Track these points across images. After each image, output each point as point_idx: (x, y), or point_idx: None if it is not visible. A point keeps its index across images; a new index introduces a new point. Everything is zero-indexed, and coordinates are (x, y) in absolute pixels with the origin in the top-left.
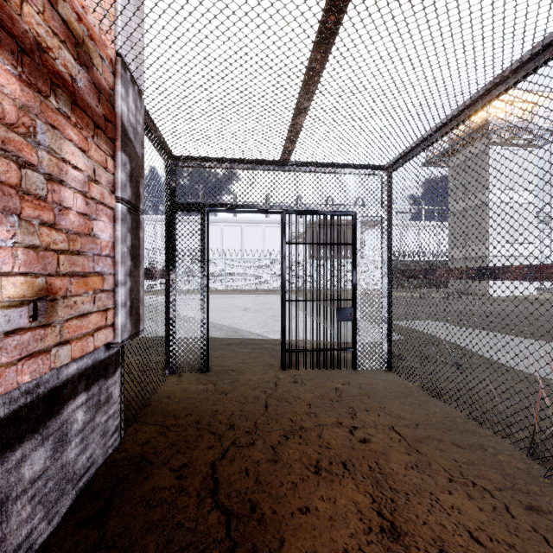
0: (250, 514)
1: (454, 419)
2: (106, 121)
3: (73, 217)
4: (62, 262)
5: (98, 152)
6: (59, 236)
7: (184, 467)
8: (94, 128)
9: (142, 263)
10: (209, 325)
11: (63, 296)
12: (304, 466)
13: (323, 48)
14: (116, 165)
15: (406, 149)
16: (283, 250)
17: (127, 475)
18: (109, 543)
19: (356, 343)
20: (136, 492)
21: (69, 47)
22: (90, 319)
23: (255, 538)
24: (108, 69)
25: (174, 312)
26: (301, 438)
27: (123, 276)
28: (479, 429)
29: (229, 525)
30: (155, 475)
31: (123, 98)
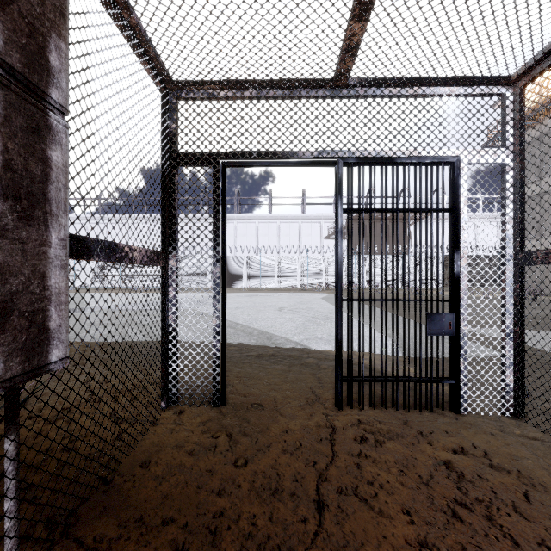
0: None
1: None
2: None
3: None
4: None
5: None
6: None
7: None
8: None
9: (58, 217)
10: (237, 328)
11: None
12: None
13: None
14: None
15: None
16: (339, 220)
17: None
18: None
19: (459, 371)
20: None
21: None
22: None
23: None
24: None
25: (173, 315)
26: None
27: None
28: None
29: None
30: None
31: None
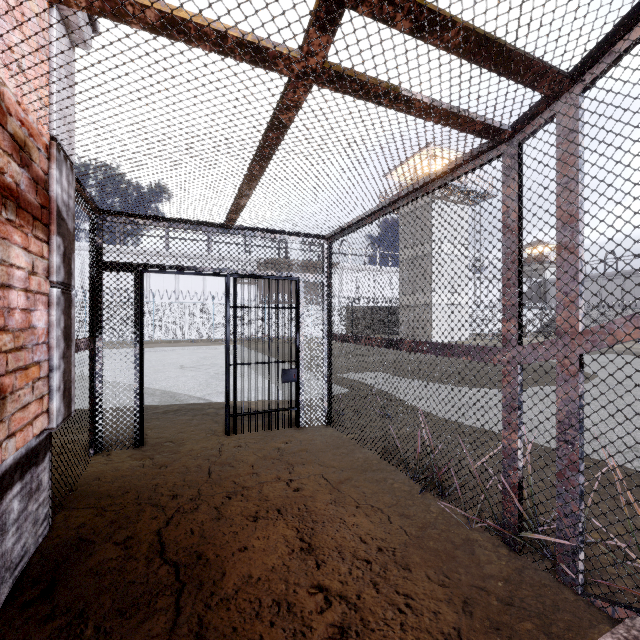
0: (196, 561)
1: (371, 461)
2: (42, 209)
3: (17, 315)
4: (10, 360)
5: (36, 243)
6: (7, 337)
7: (129, 539)
8: (33, 221)
9: (73, 341)
10: None
11: (10, 392)
12: (245, 517)
13: (261, 164)
14: (50, 249)
15: (341, 227)
16: (228, 314)
17: (67, 557)
18: (63, 610)
19: (300, 402)
20: (82, 568)
21: (15, 156)
22: (30, 409)
23: (201, 576)
24: (44, 156)
25: (100, 384)
26: (243, 496)
27: (58, 359)
28: (387, 467)
29: (178, 573)
30: (99, 551)
31: (57, 180)
